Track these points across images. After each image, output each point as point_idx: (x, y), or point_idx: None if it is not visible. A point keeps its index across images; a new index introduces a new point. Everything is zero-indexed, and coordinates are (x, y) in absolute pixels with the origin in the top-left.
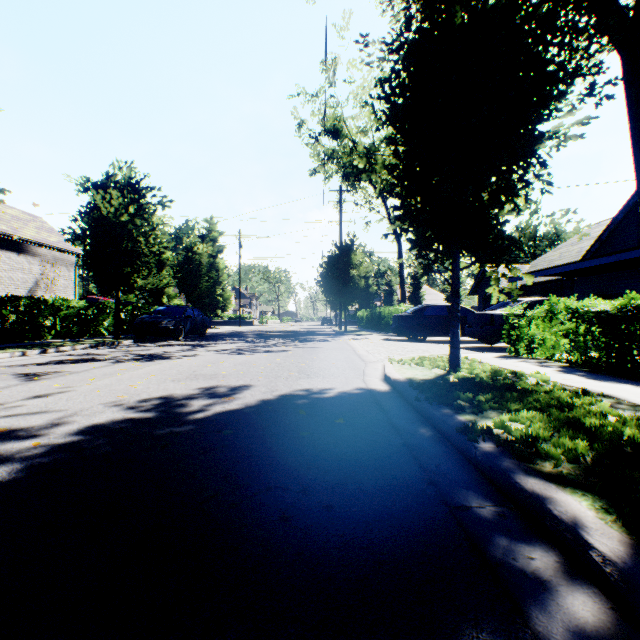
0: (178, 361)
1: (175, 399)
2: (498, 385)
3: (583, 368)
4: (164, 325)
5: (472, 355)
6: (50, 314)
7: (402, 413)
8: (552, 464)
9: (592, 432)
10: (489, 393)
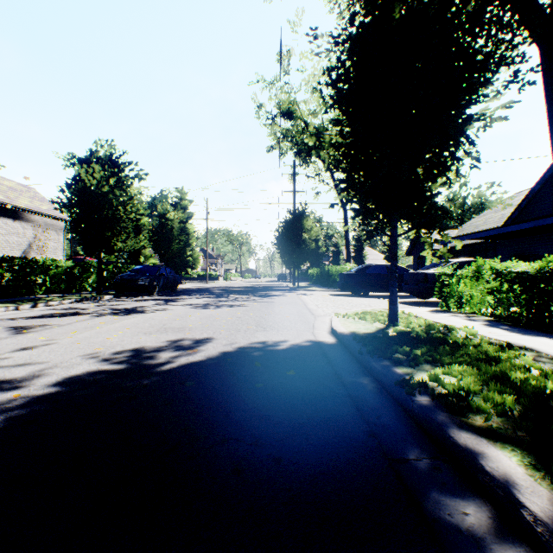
0: (151, 315)
1: (145, 351)
2: (432, 339)
3: (506, 322)
4: (140, 282)
5: (408, 309)
6: (41, 273)
7: (346, 365)
8: (483, 418)
9: (518, 386)
10: (424, 347)
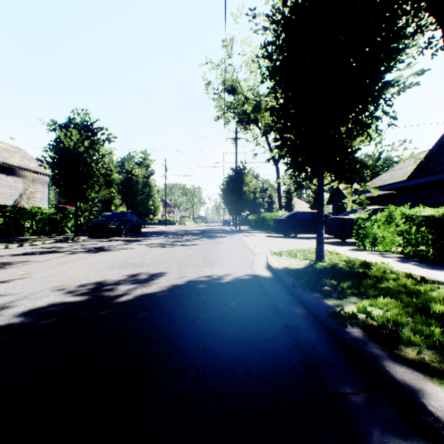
0: (116, 253)
1: (107, 284)
2: (355, 273)
3: (415, 259)
4: (110, 226)
5: (331, 248)
6: (28, 218)
7: (281, 296)
8: (414, 350)
9: (441, 318)
10: (350, 281)
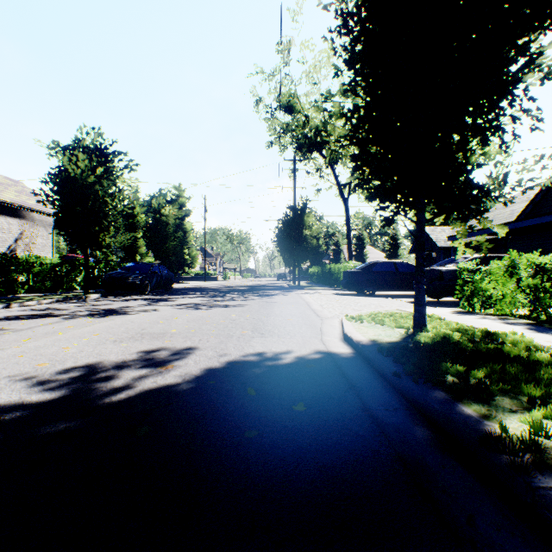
0: (132, 317)
1: (102, 368)
2: (483, 351)
3: None
4: (131, 280)
5: (427, 310)
6: (23, 270)
7: (377, 392)
8: None
9: None
10: (487, 367)
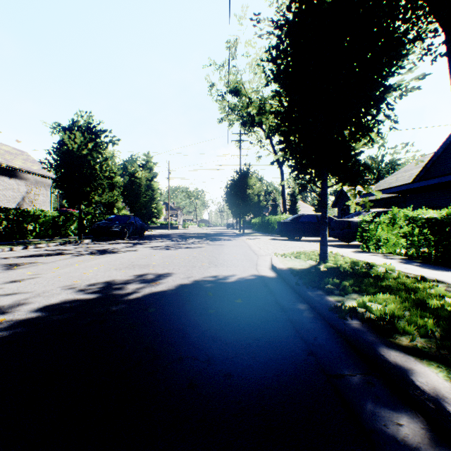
0: (121, 255)
1: (115, 283)
2: (357, 273)
3: (418, 260)
4: (113, 229)
5: (335, 250)
6: (32, 221)
7: (286, 294)
8: (408, 338)
9: (436, 311)
10: (351, 279)
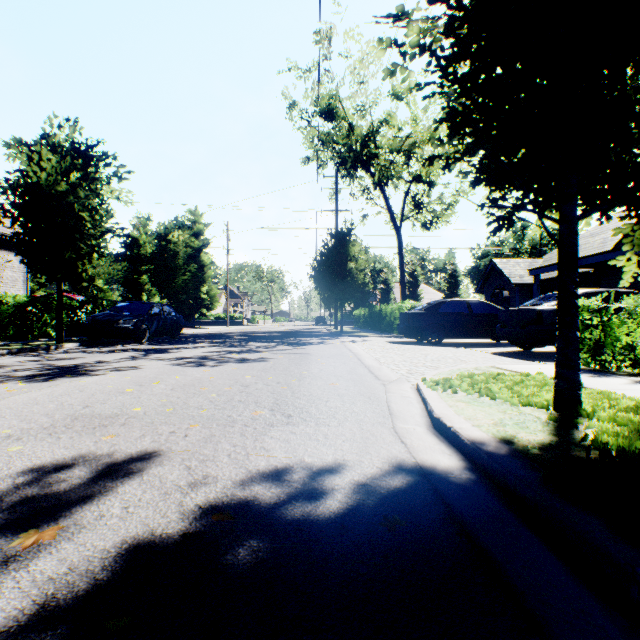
0: (90, 380)
1: None
2: None
3: None
4: (121, 325)
5: (536, 368)
6: None
7: None
8: None
9: None
10: None
